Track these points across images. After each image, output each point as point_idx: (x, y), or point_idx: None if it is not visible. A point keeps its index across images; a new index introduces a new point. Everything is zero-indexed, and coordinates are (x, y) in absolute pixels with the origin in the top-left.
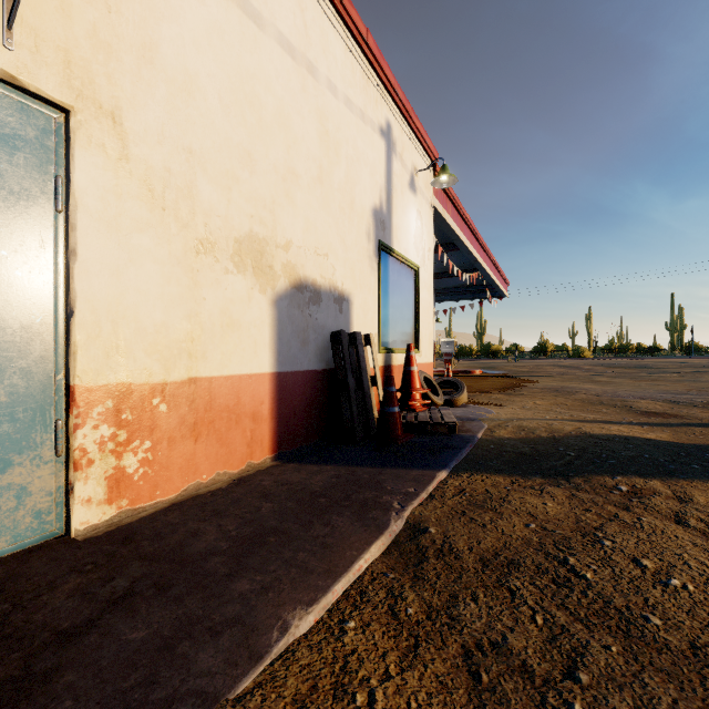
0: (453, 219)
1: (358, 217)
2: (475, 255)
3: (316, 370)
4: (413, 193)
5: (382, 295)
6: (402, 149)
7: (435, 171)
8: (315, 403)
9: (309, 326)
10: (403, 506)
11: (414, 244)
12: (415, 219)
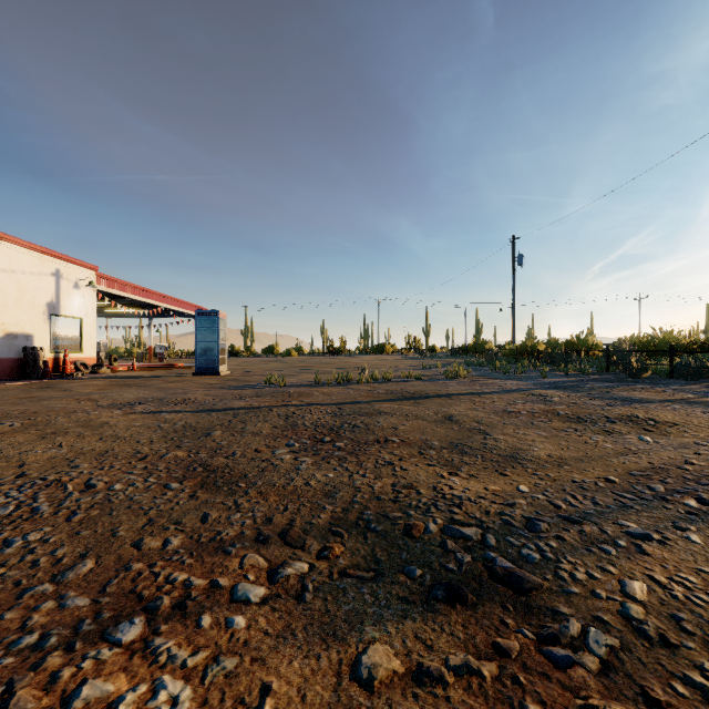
0: (120, 290)
1: (38, 308)
2: (149, 301)
3: (16, 358)
4: (78, 289)
5: (55, 332)
6: (68, 275)
7: (97, 275)
8: (15, 368)
9: (13, 345)
10: (31, 382)
11: (79, 309)
12: (80, 299)
